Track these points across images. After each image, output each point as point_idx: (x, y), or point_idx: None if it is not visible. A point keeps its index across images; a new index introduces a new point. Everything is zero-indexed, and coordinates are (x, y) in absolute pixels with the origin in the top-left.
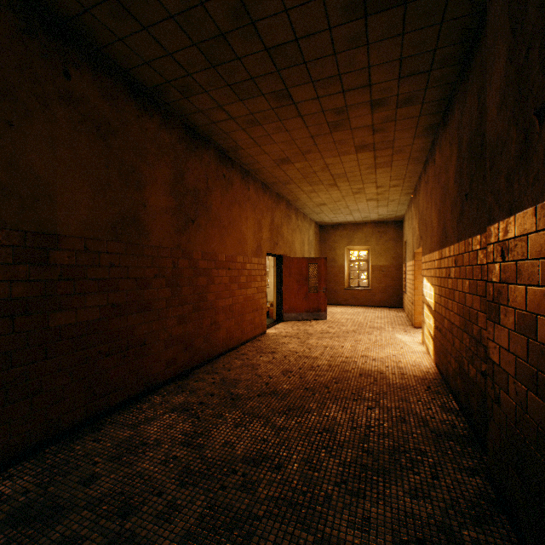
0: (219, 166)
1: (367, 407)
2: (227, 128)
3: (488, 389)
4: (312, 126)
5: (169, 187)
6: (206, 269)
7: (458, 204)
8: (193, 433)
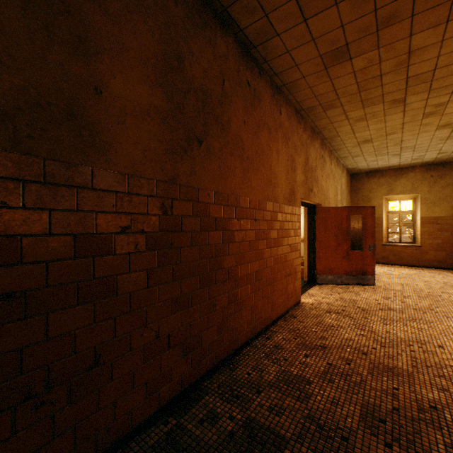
0: (240, 67)
1: None
2: None
3: None
4: None
5: (154, 72)
6: (221, 219)
7: None
8: None
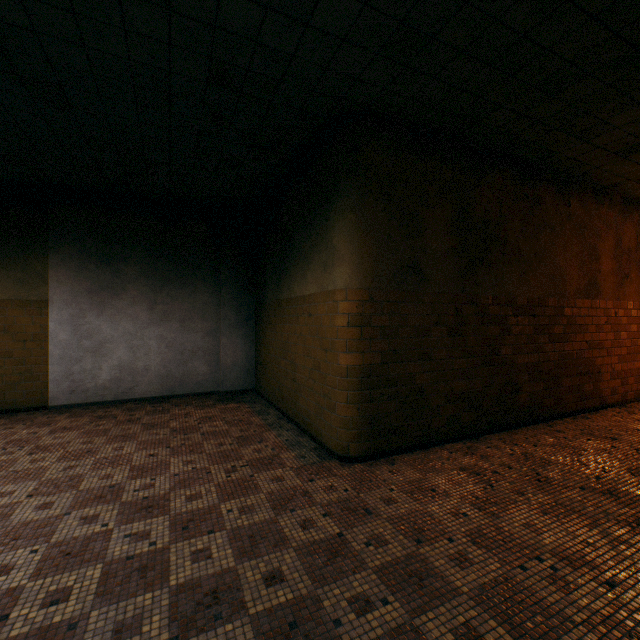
0: None
1: None
2: None
3: None
4: None
5: (611, 253)
6: (635, 317)
7: None
8: None
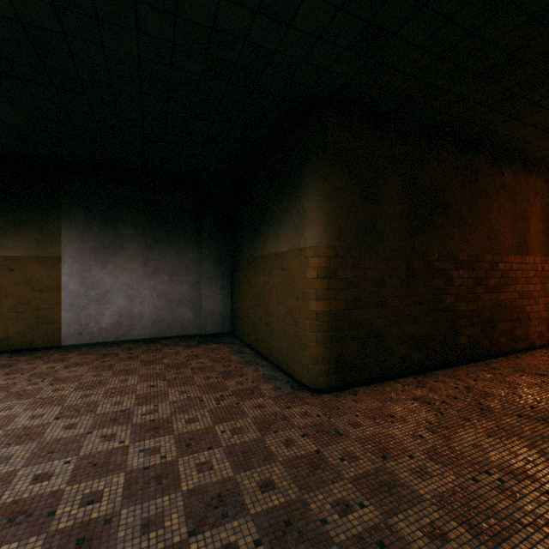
0: None
1: None
2: None
3: None
4: None
5: (539, 216)
6: None
7: None
8: None
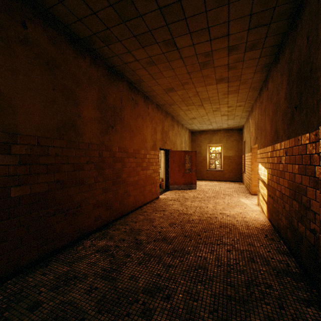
0: (129, 92)
1: (227, 250)
2: (134, 67)
3: (320, 244)
4: (189, 65)
5: (96, 105)
6: (121, 158)
7: (288, 114)
8: (110, 269)
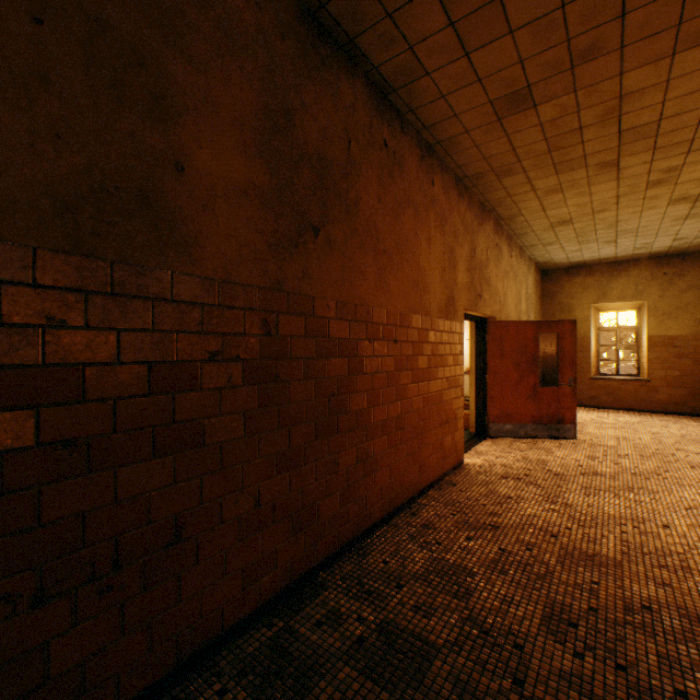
0: (374, 120)
1: None
2: None
3: None
4: None
5: (254, 136)
6: (346, 341)
7: None
8: None
